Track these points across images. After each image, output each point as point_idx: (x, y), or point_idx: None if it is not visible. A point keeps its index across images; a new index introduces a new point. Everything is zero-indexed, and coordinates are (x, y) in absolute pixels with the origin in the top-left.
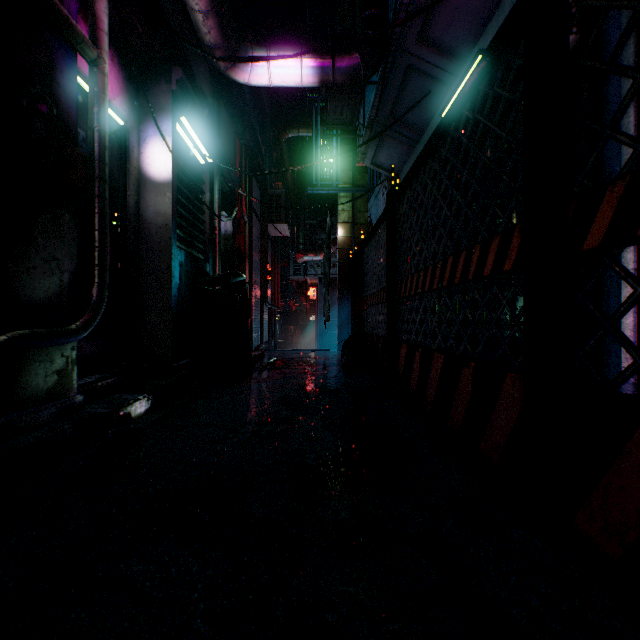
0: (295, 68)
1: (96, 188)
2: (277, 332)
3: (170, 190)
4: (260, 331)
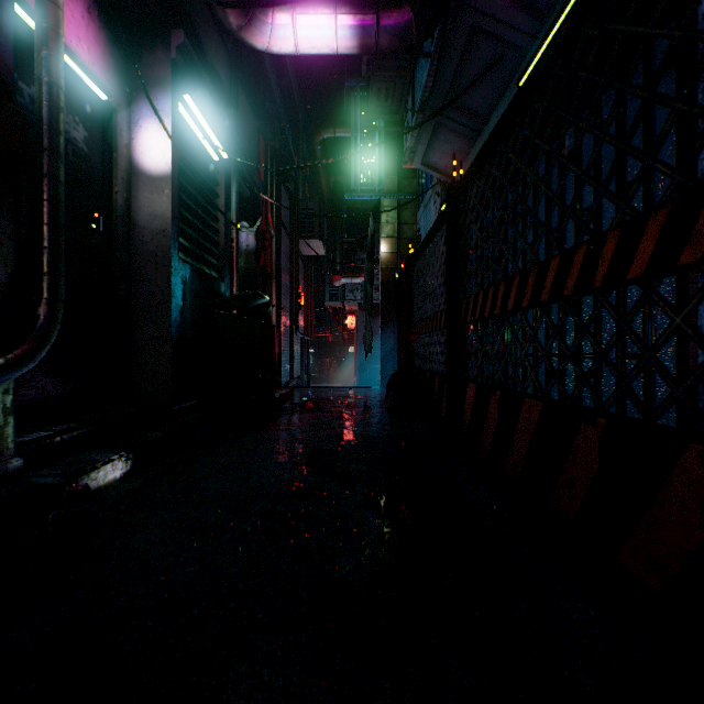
0: (328, 27)
1: (44, 164)
2: (312, 365)
3: (169, 186)
4: (290, 365)
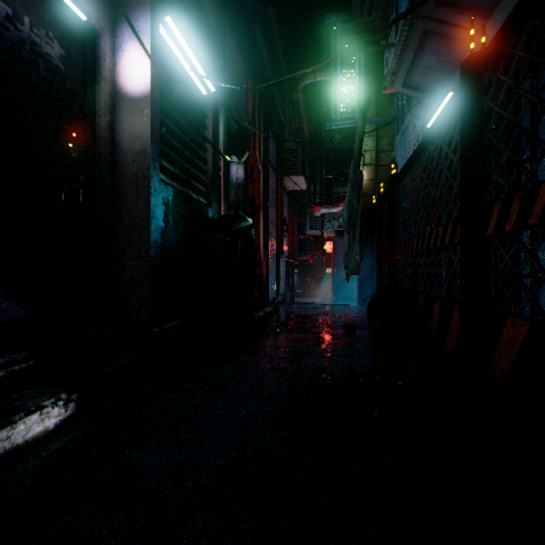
0: None
1: None
2: (296, 283)
3: (148, 106)
4: (276, 283)
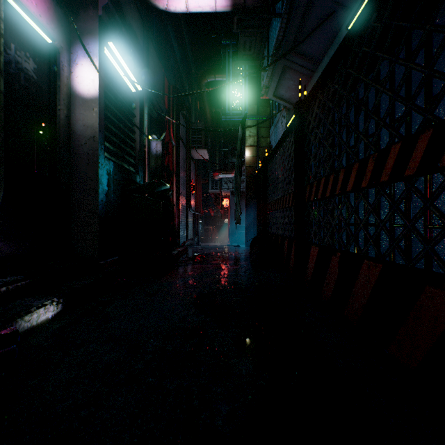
0: None
1: None
2: (200, 231)
3: (97, 105)
4: (186, 231)
